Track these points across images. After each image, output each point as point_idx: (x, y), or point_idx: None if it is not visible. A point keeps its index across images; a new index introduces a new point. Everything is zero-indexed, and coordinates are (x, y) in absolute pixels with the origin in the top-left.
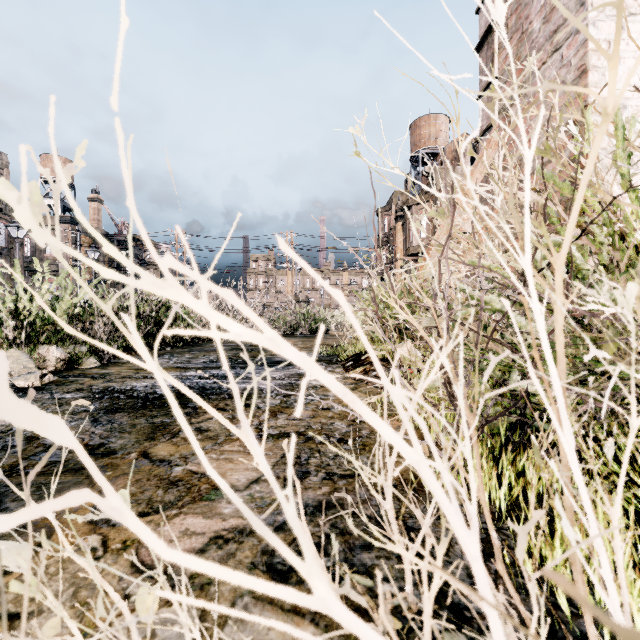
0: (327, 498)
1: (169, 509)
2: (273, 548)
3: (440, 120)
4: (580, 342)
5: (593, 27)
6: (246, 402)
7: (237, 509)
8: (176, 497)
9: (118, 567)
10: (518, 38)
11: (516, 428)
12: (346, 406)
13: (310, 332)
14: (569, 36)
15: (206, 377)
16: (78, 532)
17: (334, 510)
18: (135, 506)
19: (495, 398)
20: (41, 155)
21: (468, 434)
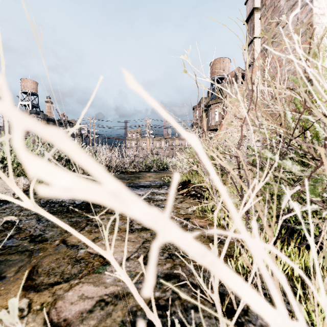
0: (169, 271)
1: (73, 279)
2: (136, 309)
3: (225, 60)
4: (325, 177)
5: (316, 1)
6: None
7: (115, 279)
8: (78, 270)
9: (35, 324)
10: (272, 10)
11: (282, 228)
12: (179, 211)
13: (159, 169)
14: (302, 7)
15: None
16: (14, 296)
17: (174, 280)
18: (53, 277)
19: (267, 209)
20: (21, 79)
21: (270, 244)
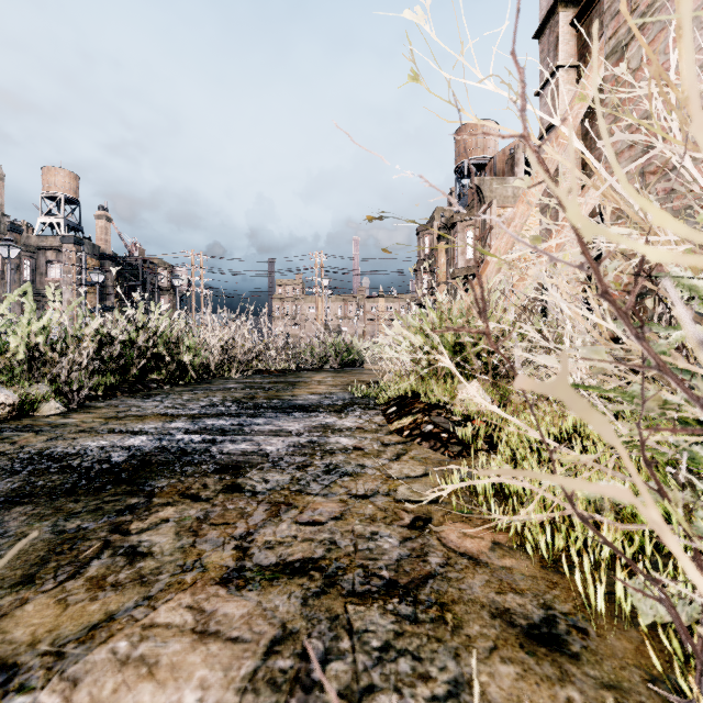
0: None
1: None
2: None
3: (488, 127)
4: None
5: None
6: (237, 481)
7: None
8: None
9: None
10: None
11: None
12: (394, 490)
13: (342, 365)
14: None
15: (195, 431)
16: None
17: None
18: None
19: None
20: (42, 168)
21: None
